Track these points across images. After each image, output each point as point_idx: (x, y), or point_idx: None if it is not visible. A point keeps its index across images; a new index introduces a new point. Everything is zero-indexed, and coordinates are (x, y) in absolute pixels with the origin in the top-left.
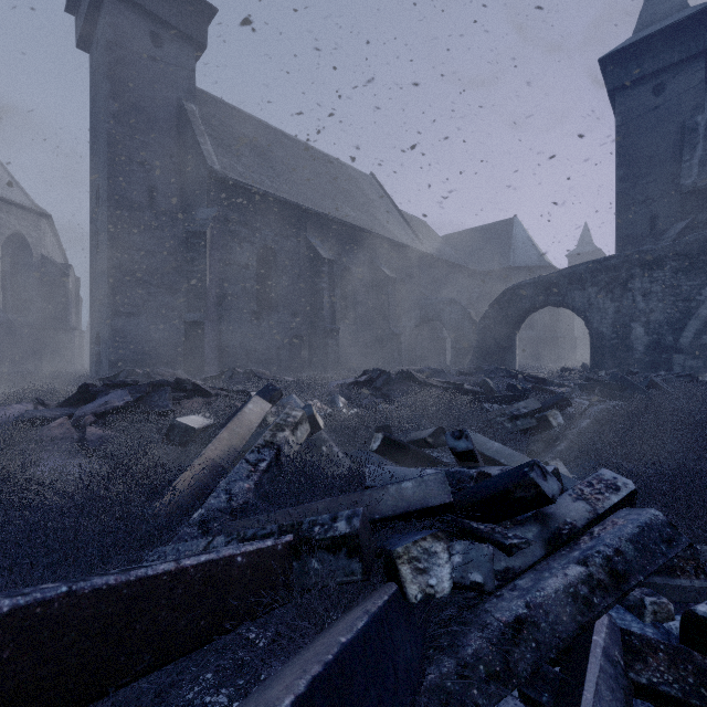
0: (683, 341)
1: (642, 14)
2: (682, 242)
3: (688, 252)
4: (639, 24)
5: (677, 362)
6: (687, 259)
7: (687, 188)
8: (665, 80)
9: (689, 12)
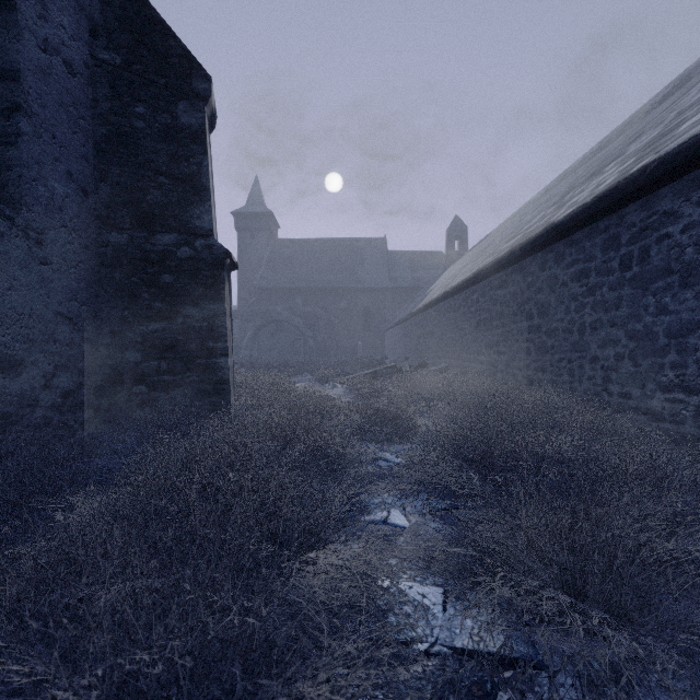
0: (244, 345)
1: (249, 197)
2: (243, 311)
3: (245, 314)
4: (248, 201)
5: (242, 352)
6: (245, 317)
7: (254, 286)
8: (255, 233)
9: (262, 210)
